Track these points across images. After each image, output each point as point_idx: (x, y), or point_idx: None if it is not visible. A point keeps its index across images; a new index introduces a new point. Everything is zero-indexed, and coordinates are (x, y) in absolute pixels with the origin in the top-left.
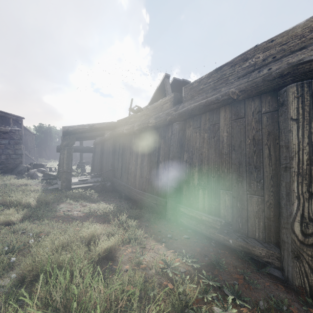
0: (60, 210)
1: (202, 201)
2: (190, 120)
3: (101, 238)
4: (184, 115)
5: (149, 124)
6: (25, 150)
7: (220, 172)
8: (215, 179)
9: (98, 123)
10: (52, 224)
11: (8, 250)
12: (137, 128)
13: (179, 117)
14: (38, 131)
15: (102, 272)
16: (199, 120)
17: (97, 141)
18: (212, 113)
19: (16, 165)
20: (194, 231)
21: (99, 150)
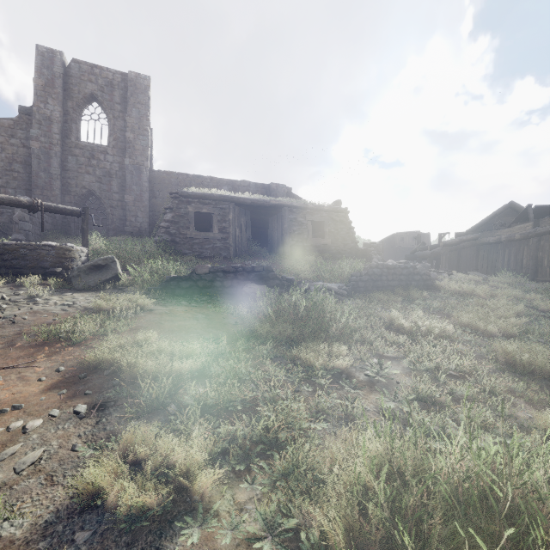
0: None
1: (548, 273)
2: (543, 236)
3: None
4: (539, 234)
5: (515, 238)
6: None
7: None
8: None
9: (464, 236)
10: None
11: None
12: (504, 239)
13: (536, 235)
14: None
15: None
16: (548, 237)
17: (450, 249)
18: None
19: None
20: None
21: (453, 257)
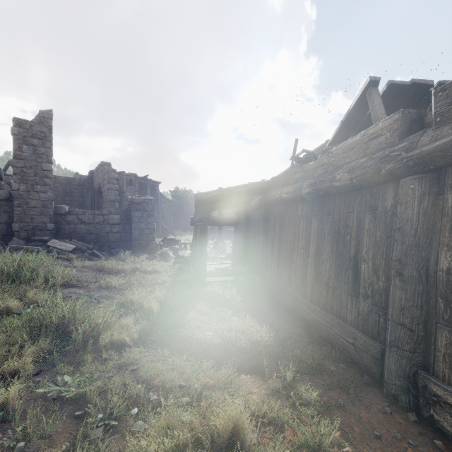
0: (189, 324)
1: None
2: None
3: (250, 437)
4: (438, 158)
5: (335, 183)
6: (161, 221)
7: None
8: None
9: (241, 185)
10: (172, 360)
11: (103, 417)
12: (308, 190)
13: (420, 163)
14: (174, 197)
15: None
16: None
17: (240, 210)
18: None
19: (149, 241)
20: None
21: (243, 223)
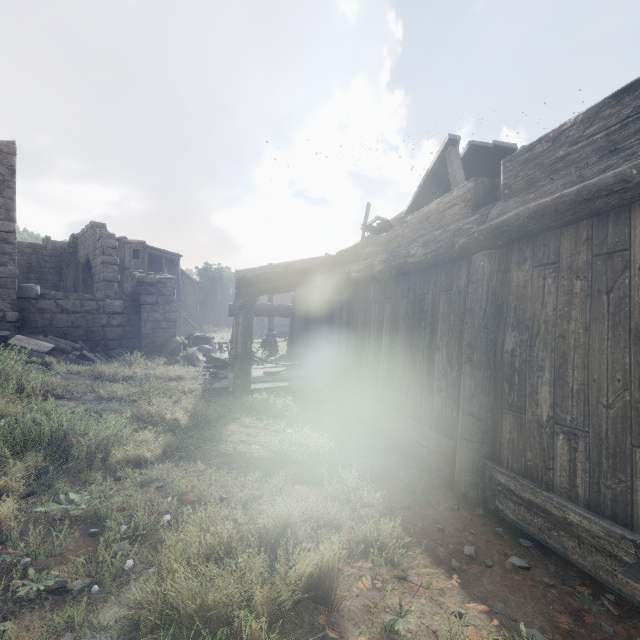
0: (229, 439)
1: (567, 469)
2: (524, 243)
3: (302, 534)
4: (504, 233)
5: (410, 259)
6: (183, 311)
7: (635, 395)
8: (616, 413)
9: (299, 260)
10: (209, 475)
11: (127, 530)
12: (381, 268)
13: (490, 237)
14: (203, 277)
15: (301, 637)
16: (555, 244)
17: (298, 295)
18: (601, 222)
19: (167, 339)
20: (540, 544)
21: (302, 313)
